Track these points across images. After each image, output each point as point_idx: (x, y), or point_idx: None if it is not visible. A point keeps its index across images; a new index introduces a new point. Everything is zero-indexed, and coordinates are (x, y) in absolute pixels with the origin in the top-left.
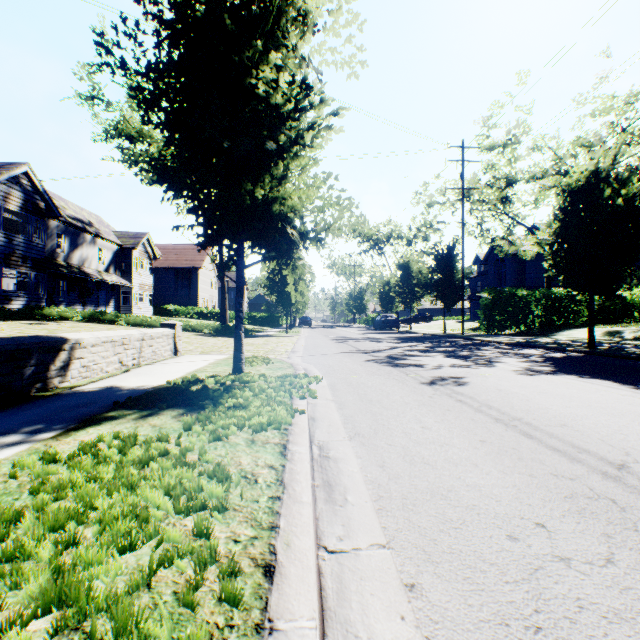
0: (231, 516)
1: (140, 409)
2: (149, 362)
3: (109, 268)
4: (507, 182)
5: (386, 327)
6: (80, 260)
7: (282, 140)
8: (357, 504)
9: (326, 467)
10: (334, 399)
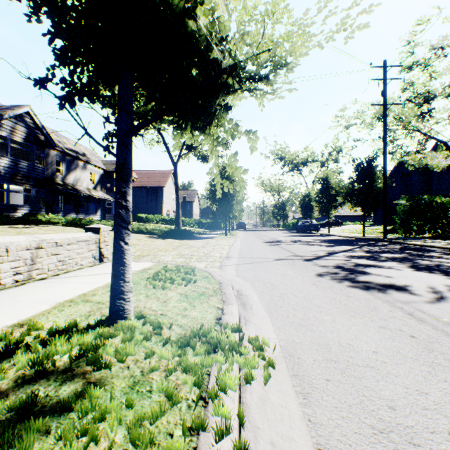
0: None
1: None
2: (51, 274)
3: (96, 186)
4: (425, 98)
5: (307, 230)
6: (74, 180)
7: None
8: None
9: None
10: None
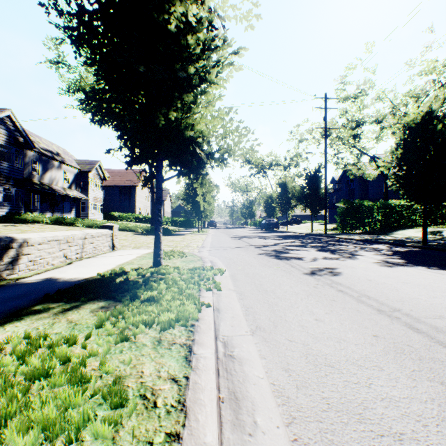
0: None
1: (65, 302)
2: (90, 256)
3: (71, 186)
4: (357, 124)
5: (269, 228)
6: (50, 180)
7: (192, 73)
8: (268, 432)
9: (231, 371)
10: (235, 289)
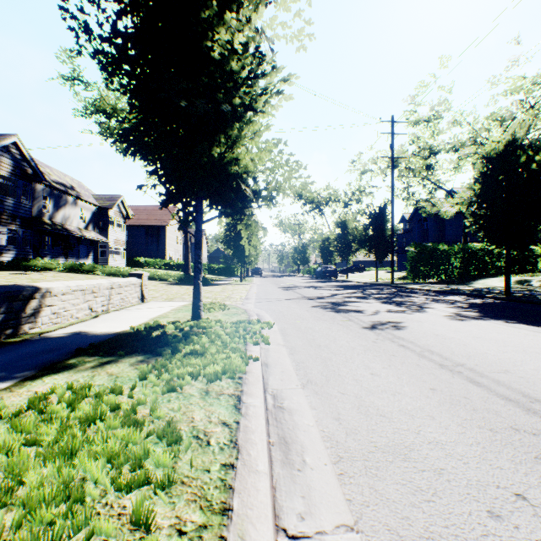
0: (178, 493)
1: (100, 356)
2: (117, 308)
3: (88, 226)
4: (430, 152)
5: (326, 276)
6: (63, 219)
7: (237, 103)
8: (316, 468)
9: (281, 420)
10: (285, 344)
